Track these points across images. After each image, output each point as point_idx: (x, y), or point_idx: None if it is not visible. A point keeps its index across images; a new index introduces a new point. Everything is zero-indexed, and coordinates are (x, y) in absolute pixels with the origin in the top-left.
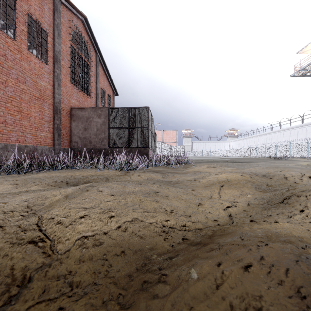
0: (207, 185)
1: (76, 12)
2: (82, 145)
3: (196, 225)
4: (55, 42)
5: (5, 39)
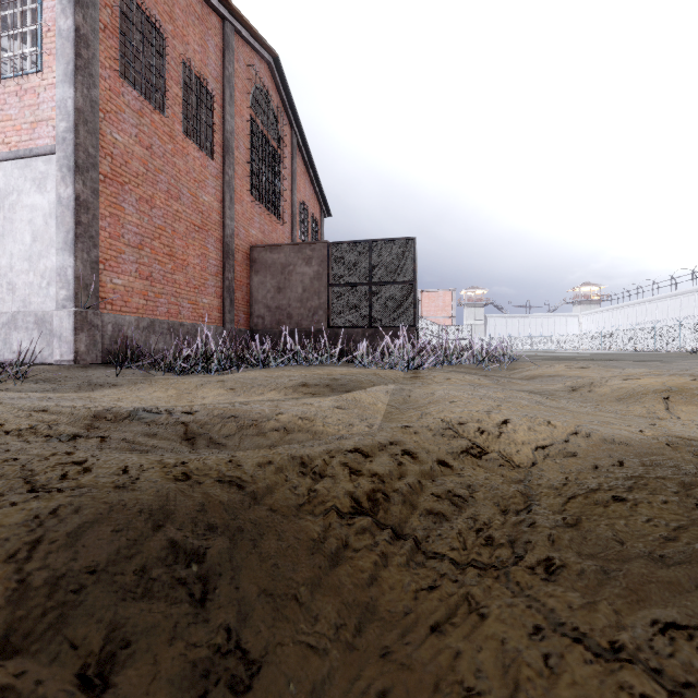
0: (623, 398)
1: (259, 47)
2: (274, 323)
3: None
4: (225, 113)
5: (151, 116)
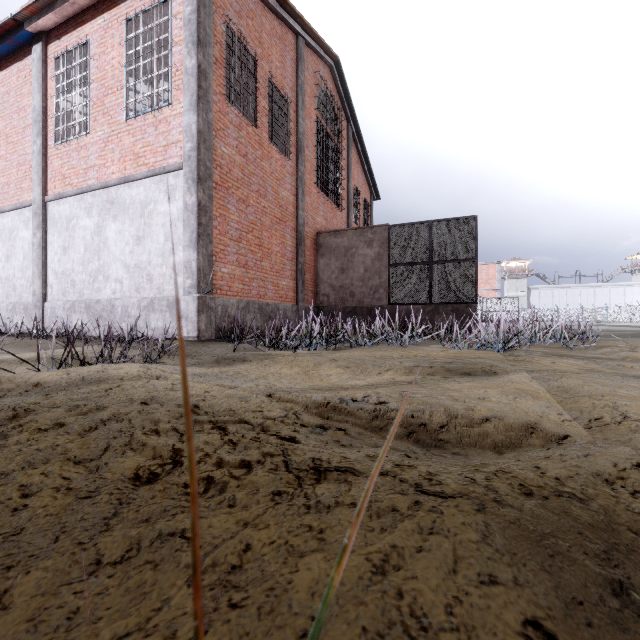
0: None
1: (323, 54)
2: (337, 301)
3: None
4: (298, 117)
5: (246, 129)
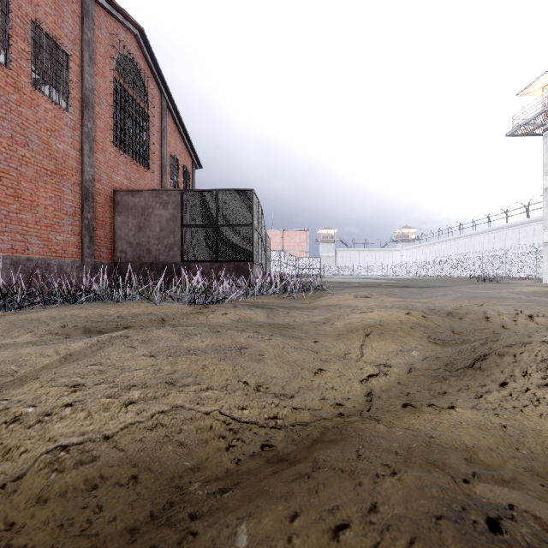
0: (343, 333)
1: (123, 19)
2: (135, 257)
3: (298, 415)
4: (84, 72)
5: None
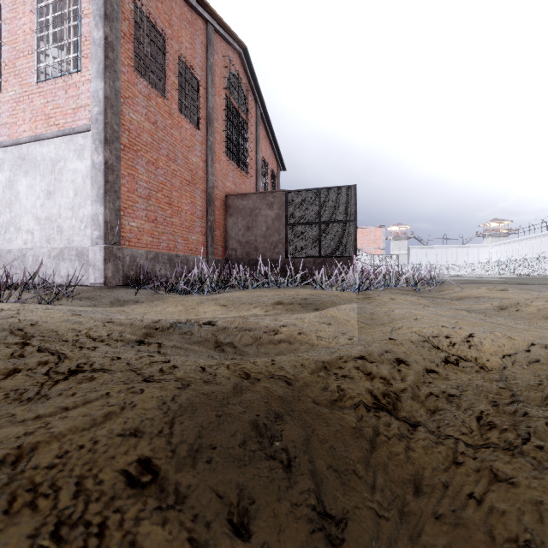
0: None
1: (232, 41)
2: (244, 254)
3: None
4: (208, 94)
5: (156, 99)
